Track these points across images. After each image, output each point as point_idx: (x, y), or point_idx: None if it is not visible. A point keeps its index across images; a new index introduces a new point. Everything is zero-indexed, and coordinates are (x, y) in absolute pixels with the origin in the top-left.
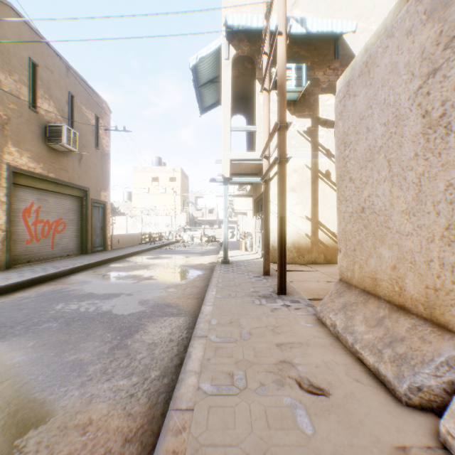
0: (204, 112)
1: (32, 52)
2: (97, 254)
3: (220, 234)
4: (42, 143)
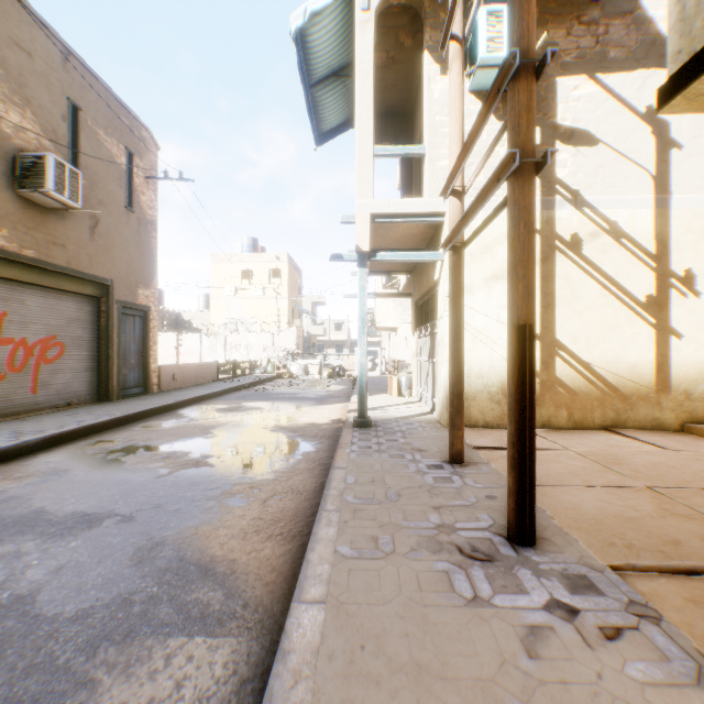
0: (323, 142)
1: None
2: (126, 401)
3: (353, 364)
4: (5, 189)
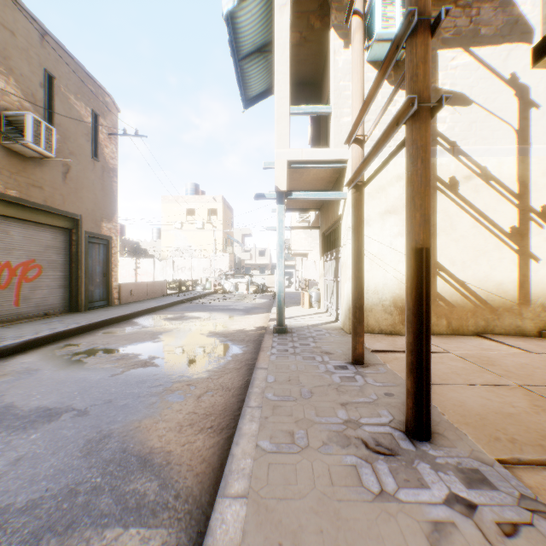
0: (249, 106)
1: None
2: (92, 312)
3: (273, 282)
4: None
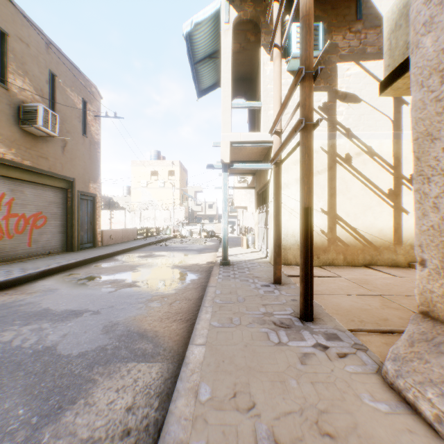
0: (201, 95)
1: (0, 19)
2: (83, 251)
3: (220, 229)
4: (14, 125)
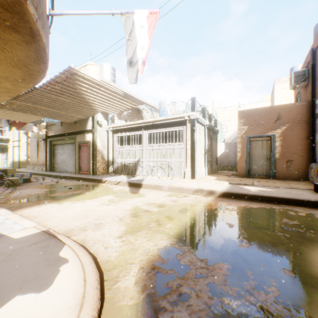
0: None
1: None
2: None
3: None
4: None
